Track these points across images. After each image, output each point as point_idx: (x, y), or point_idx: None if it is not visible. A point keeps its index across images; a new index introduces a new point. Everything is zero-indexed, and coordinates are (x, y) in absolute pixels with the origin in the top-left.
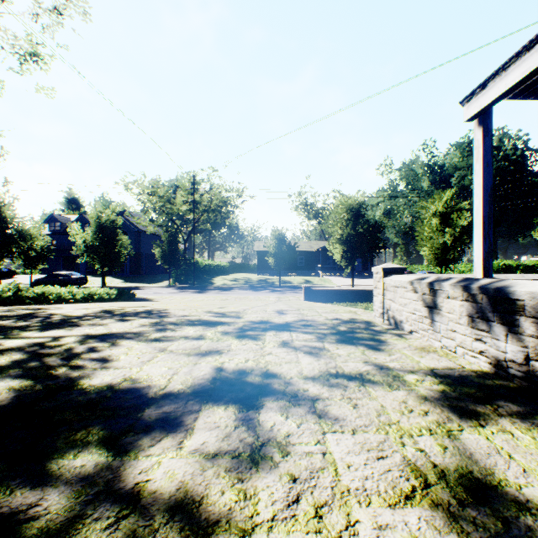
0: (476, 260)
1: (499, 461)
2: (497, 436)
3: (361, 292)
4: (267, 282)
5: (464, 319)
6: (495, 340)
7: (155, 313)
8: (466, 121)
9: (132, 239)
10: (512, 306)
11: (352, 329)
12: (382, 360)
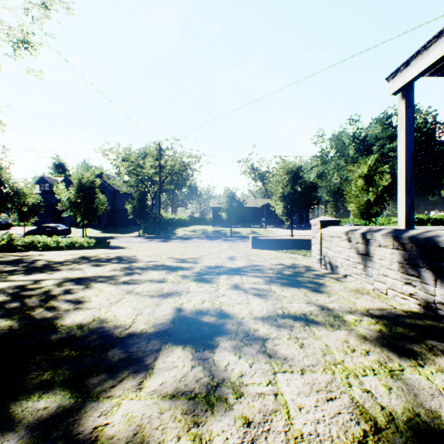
0: (400, 213)
1: (443, 402)
2: (436, 376)
3: (298, 241)
4: (221, 233)
5: (395, 265)
6: (424, 284)
7: (126, 259)
8: (391, 95)
9: (108, 197)
10: (441, 254)
11: (294, 273)
12: (322, 301)
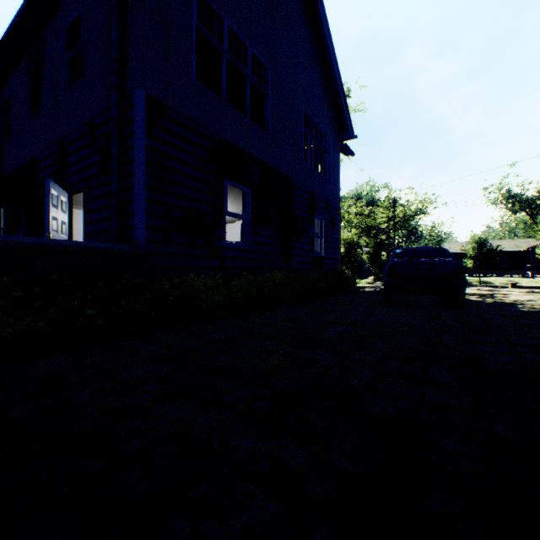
0: None
1: None
2: None
3: None
4: None
5: None
6: None
7: None
8: None
9: None
10: None
11: (538, 292)
12: None
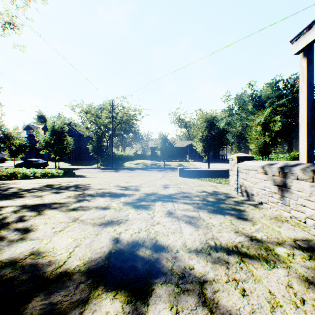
0: (301, 150)
1: None
2: None
3: (214, 171)
4: (156, 165)
5: (314, 196)
6: None
7: (81, 187)
8: (294, 54)
9: (76, 139)
10: None
11: (217, 200)
12: (248, 230)
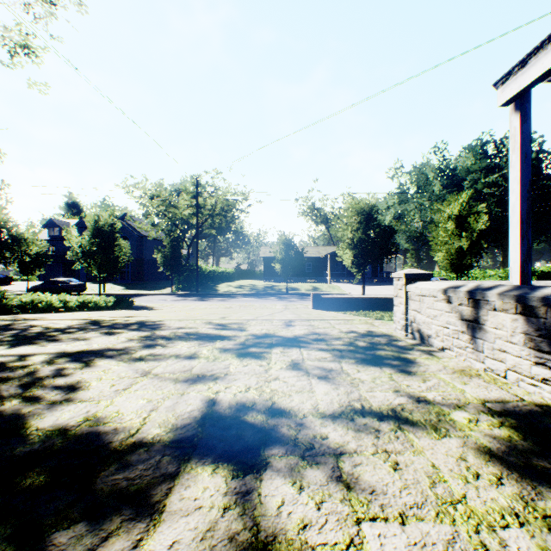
0: (512, 264)
1: None
2: None
3: (372, 299)
4: (274, 289)
5: (518, 336)
6: None
7: (148, 325)
8: (500, 106)
9: (133, 244)
10: None
11: (372, 345)
12: (416, 388)
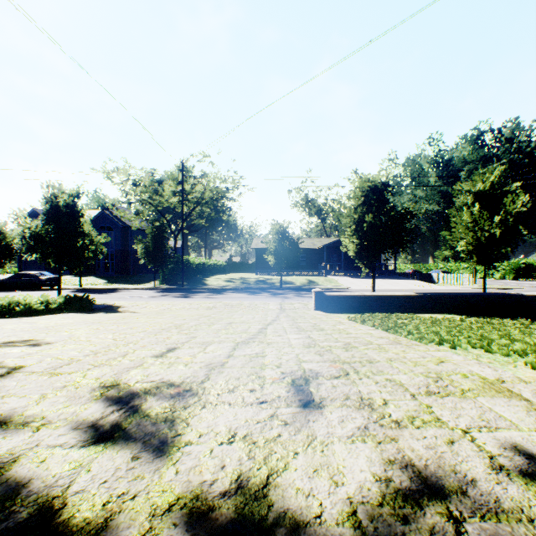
0: None
1: None
2: None
3: (389, 298)
4: (266, 283)
5: None
6: None
7: None
8: None
9: (118, 235)
10: None
11: None
12: None
